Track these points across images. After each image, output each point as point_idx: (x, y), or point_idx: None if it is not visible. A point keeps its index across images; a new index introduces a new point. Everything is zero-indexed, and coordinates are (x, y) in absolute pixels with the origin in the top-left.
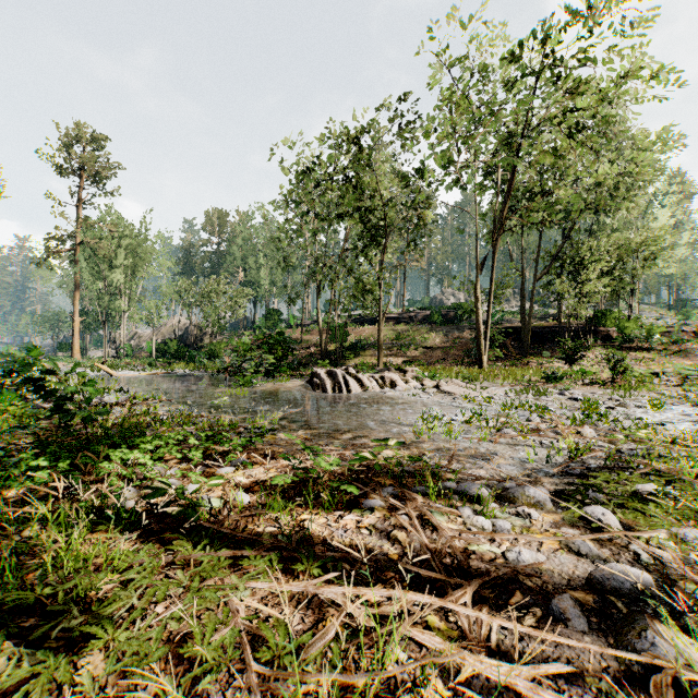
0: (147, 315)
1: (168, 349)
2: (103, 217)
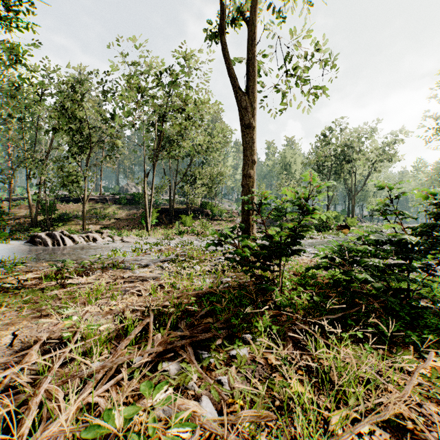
0: None
1: None
2: None
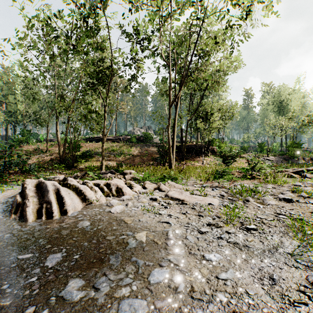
0: None
1: None
2: None
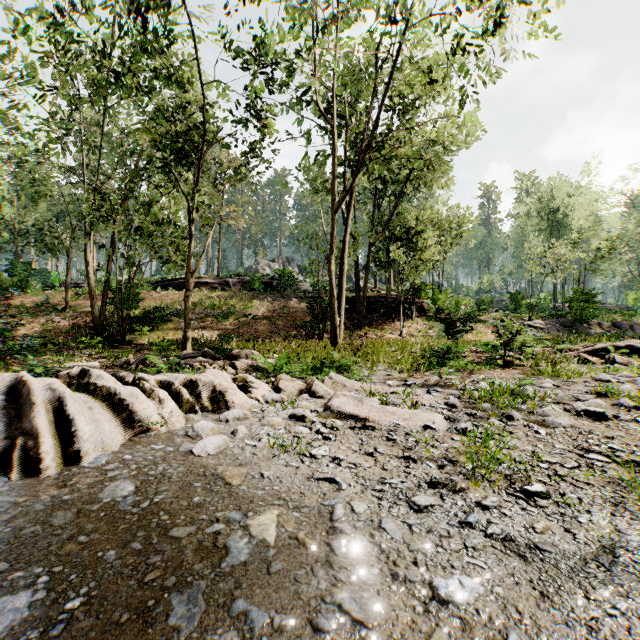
0: None
1: None
2: None
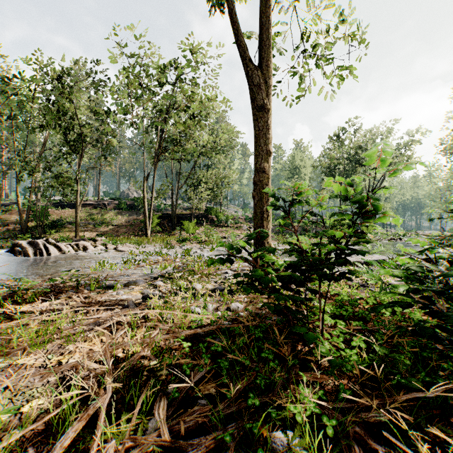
0: None
1: None
2: None
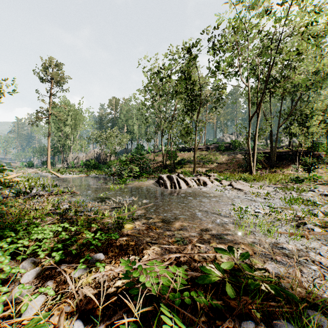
0: (81, 147)
1: (90, 164)
2: (61, 102)
